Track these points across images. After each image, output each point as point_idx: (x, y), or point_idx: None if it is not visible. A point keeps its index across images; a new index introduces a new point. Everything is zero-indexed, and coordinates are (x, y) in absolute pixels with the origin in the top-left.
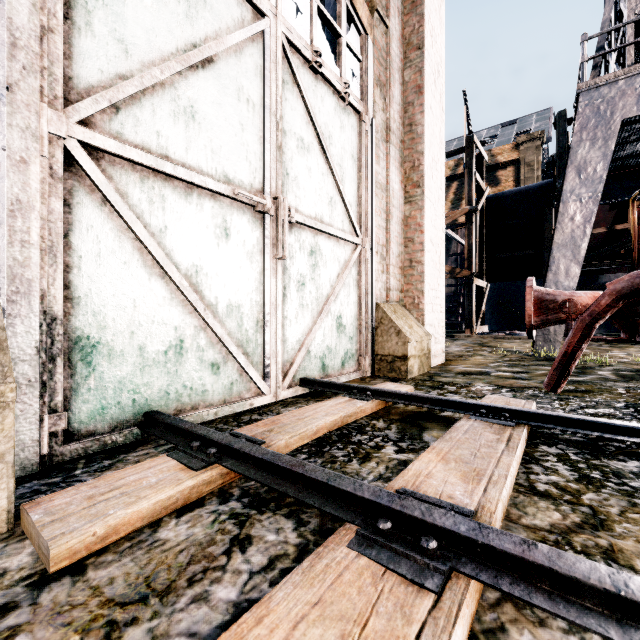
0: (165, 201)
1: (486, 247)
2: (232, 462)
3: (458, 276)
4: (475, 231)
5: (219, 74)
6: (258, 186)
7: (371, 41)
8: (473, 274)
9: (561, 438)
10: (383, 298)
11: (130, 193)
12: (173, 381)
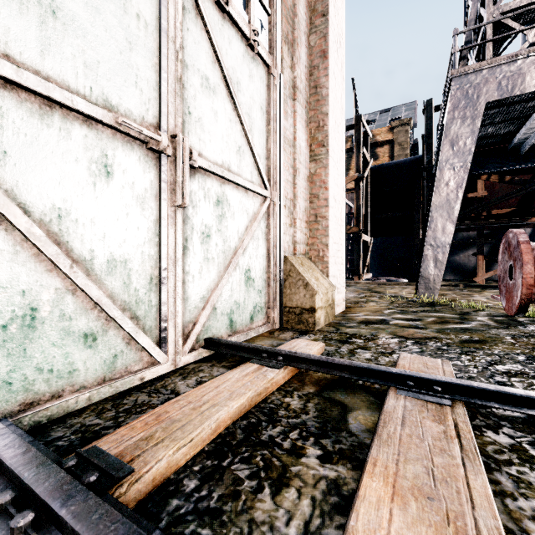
0: (3, 116)
1: (370, 209)
2: None
3: (349, 232)
4: (362, 195)
5: None
6: (152, 120)
7: None
8: (361, 230)
9: (499, 415)
10: (291, 251)
11: None
12: (18, 365)
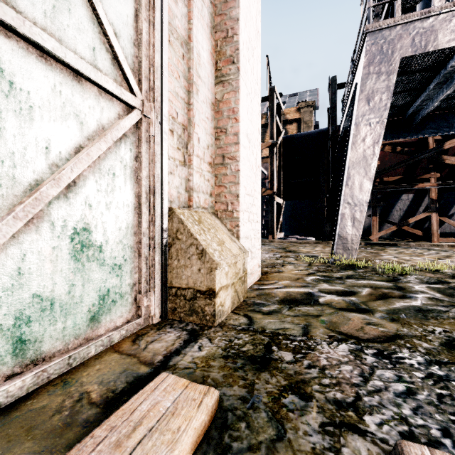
0: None
1: (282, 174)
2: None
3: (264, 194)
4: (275, 160)
5: None
6: None
7: None
8: (274, 193)
9: None
10: (183, 201)
11: None
12: None
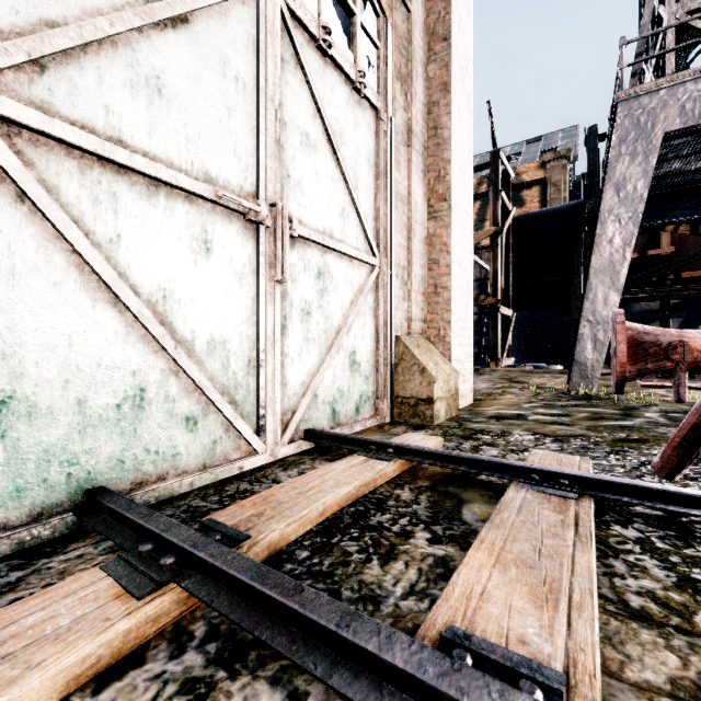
0: (118, 201)
1: (512, 272)
2: (196, 579)
3: (482, 304)
4: (501, 255)
5: (197, 39)
6: (250, 189)
7: (390, 25)
8: (499, 302)
9: (634, 512)
10: (404, 330)
11: (63, 187)
12: (130, 444)
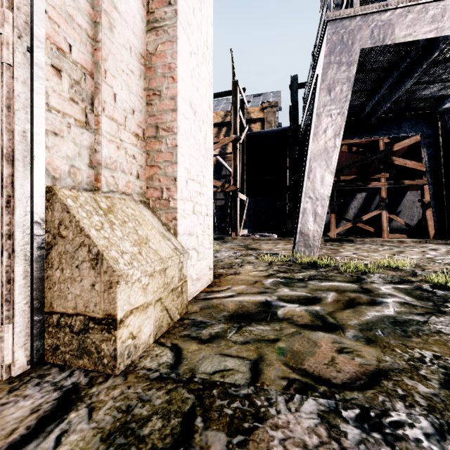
0: None
1: (246, 171)
2: None
3: (227, 190)
4: (239, 156)
5: None
6: None
7: None
8: (238, 189)
9: None
10: (85, 181)
11: None
12: None
